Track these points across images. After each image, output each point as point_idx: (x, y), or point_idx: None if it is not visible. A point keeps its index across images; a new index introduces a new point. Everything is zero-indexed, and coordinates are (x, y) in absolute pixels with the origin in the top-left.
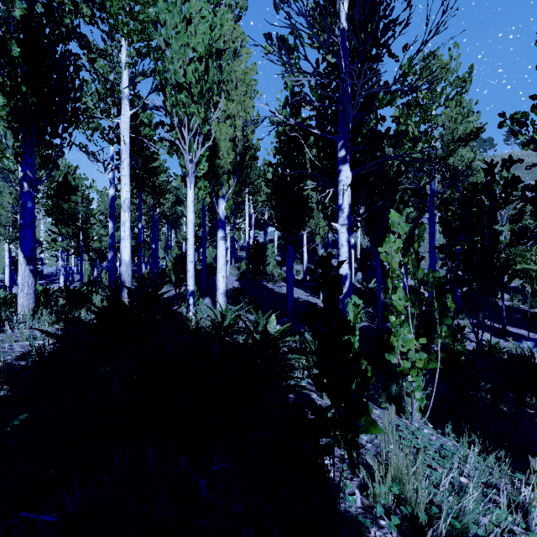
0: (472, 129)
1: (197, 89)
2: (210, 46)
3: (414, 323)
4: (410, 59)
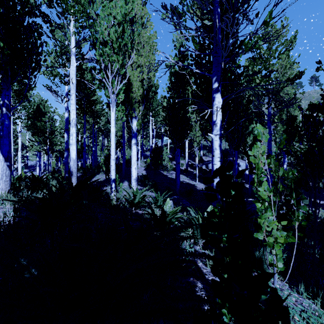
0: (296, 73)
1: (117, 44)
2: (125, 14)
3: (275, 208)
4: (271, 11)
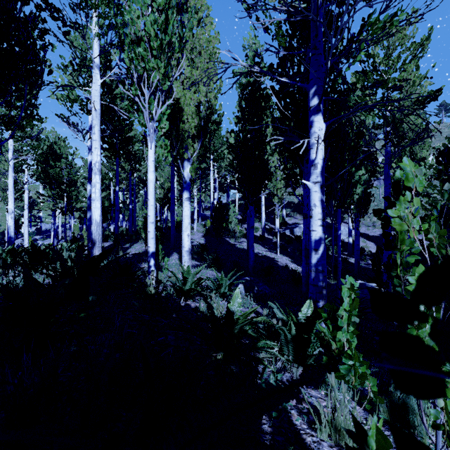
0: (430, 92)
1: (157, 43)
2: None
3: (437, 315)
4: None
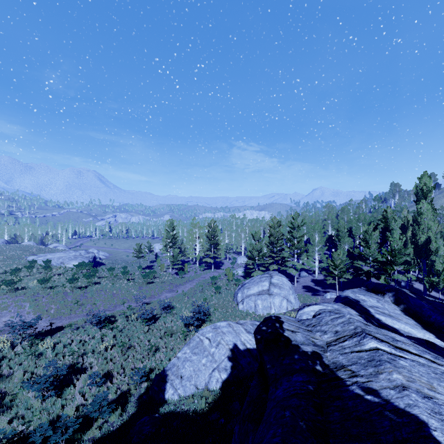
0: None
1: None
2: None
3: None
4: None
